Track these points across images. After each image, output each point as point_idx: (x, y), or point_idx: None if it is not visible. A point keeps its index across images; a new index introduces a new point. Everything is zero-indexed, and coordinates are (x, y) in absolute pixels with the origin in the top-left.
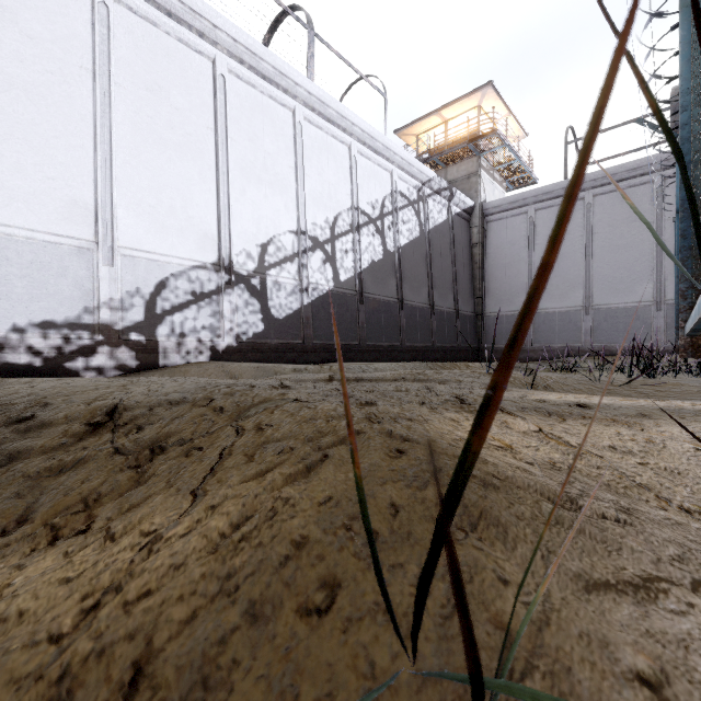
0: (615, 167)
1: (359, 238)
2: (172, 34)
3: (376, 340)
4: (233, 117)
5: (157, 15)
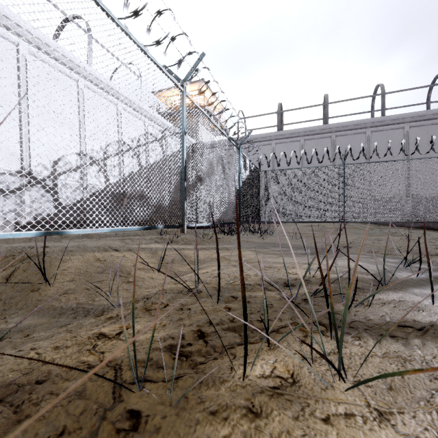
0: (257, 135)
1: (123, 158)
2: None
3: (133, 216)
4: (33, 81)
5: None
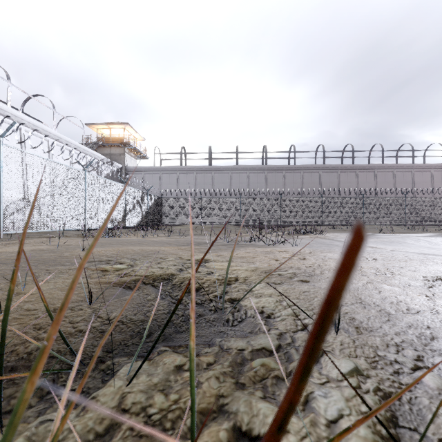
0: (167, 166)
1: None
2: (6, 122)
3: None
4: (27, 147)
5: (2, 118)
